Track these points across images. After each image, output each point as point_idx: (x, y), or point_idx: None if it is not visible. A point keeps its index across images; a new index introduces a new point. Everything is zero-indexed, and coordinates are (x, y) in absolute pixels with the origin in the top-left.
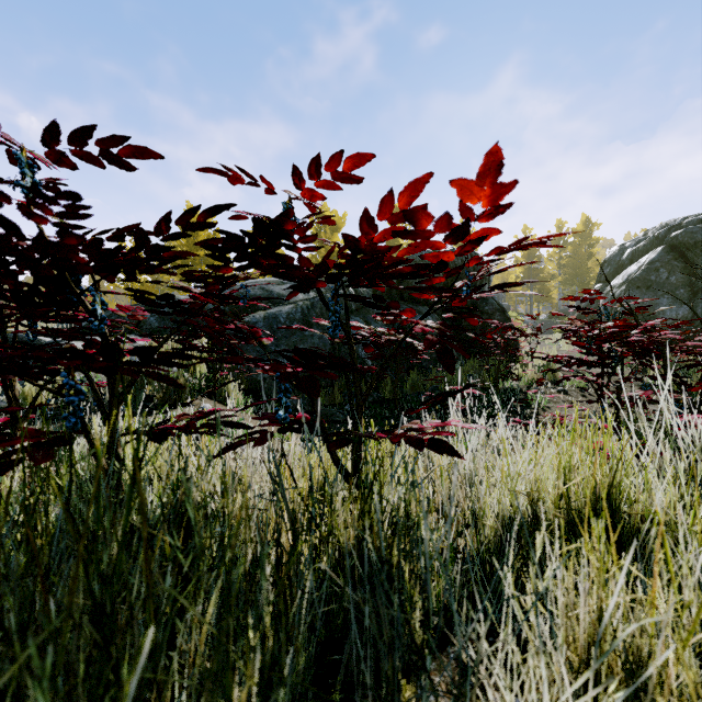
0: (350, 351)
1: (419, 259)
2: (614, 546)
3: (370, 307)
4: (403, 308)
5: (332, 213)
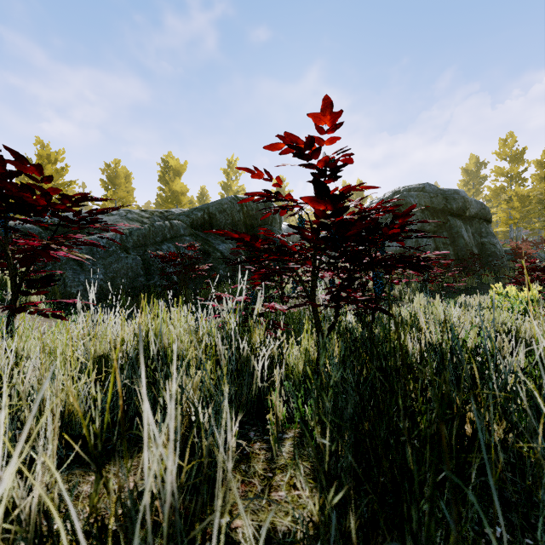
0: (7, 258)
1: (224, 202)
2: (71, 348)
3: (11, 230)
4: (211, 238)
5: (175, 160)
